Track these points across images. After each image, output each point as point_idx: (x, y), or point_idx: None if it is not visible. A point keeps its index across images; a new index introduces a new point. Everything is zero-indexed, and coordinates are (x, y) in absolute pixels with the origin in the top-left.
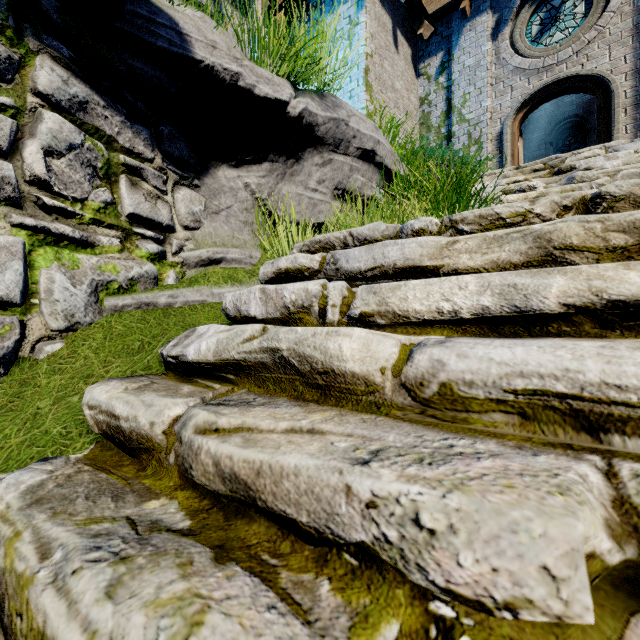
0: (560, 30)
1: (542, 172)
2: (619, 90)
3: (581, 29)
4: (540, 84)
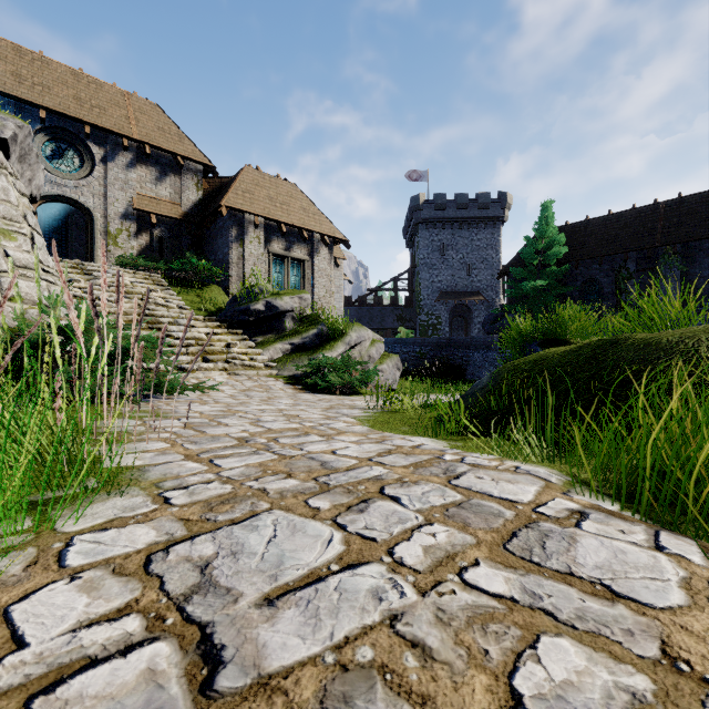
0: (66, 165)
1: (79, 271)
2: (98, 222)
3: (78, 174)
4: (54, 192)
